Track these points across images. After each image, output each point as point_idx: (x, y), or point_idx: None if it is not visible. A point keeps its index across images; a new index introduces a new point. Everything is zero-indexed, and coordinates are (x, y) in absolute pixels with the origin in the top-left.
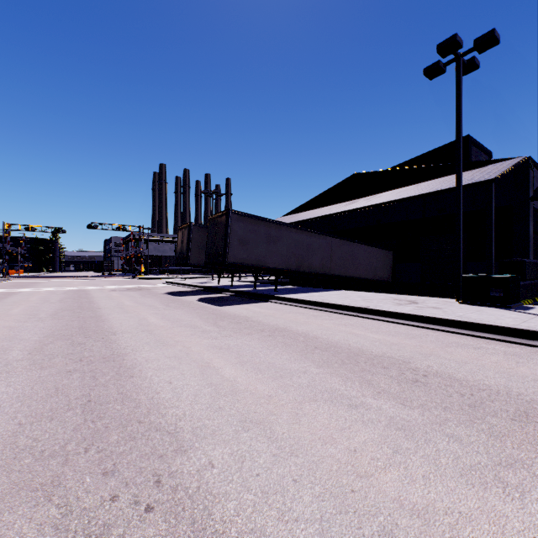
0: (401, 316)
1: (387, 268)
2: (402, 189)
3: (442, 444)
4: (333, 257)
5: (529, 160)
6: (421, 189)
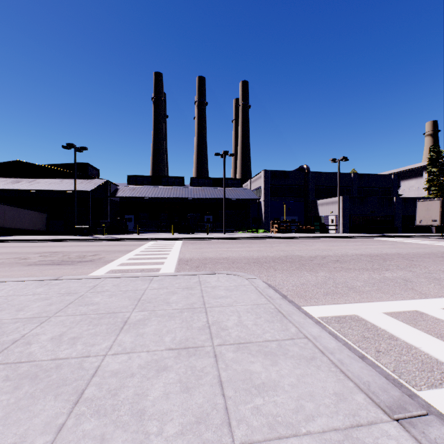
0: (51, 240)
1: (43, 223)
2: (53, 181)
3: (57, 248)
4: (6, 217)
5: (108, 182)
6: (63, 186)
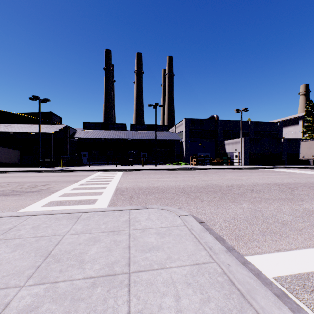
0: (18, 171)
1: (17, 158)
2: (24, 125)
3: (18, 178)
4: None
5: (67, 126)
6: (32, 129)
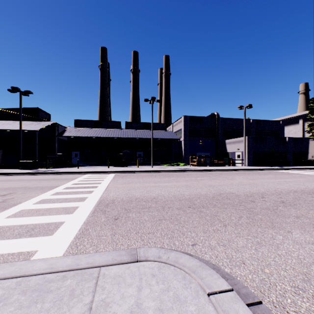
0: None
1: None
2: (6, 122)
3: None
4: None
5: (56, 124)
6: (14, 126)
